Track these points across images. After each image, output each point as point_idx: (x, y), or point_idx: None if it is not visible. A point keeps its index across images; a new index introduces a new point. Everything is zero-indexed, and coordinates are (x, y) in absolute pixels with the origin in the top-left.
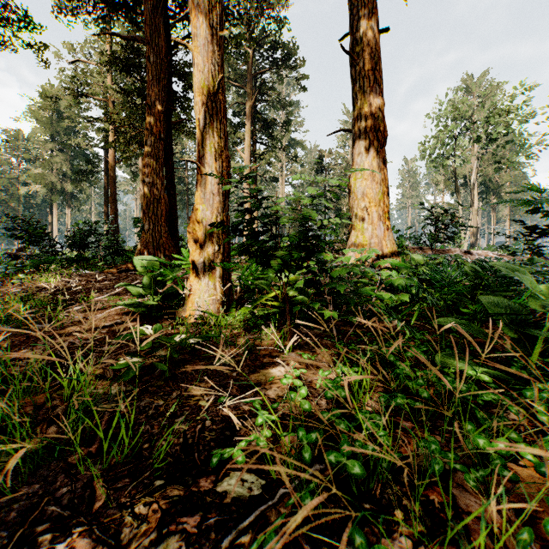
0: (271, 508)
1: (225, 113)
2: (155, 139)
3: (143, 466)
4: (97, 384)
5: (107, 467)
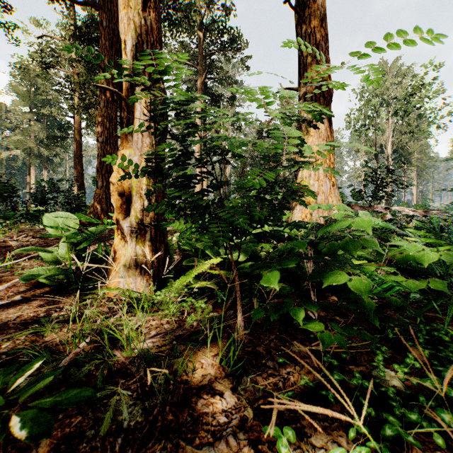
0: None
1: (159, 37)
2: (109, 101)
3: None
4: None
5: None
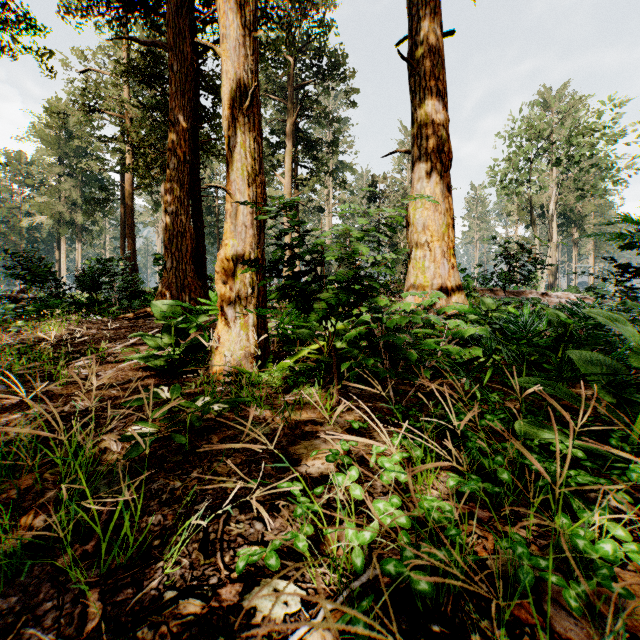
0: (312, 631)
1: (260, 130)
2: (179, 161)
3: (151, 570)
4: (101, 460)
5: (106, 571)
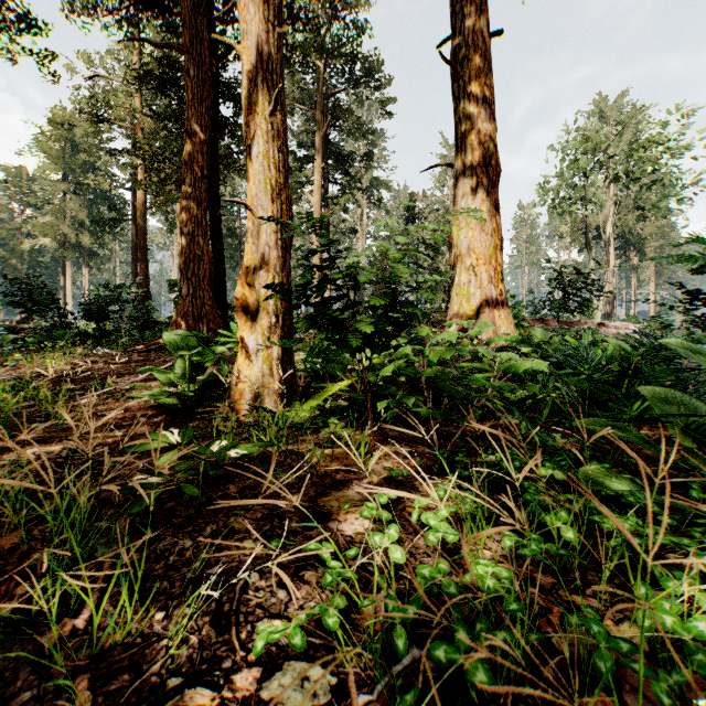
0: None
1: (285, 138)
2: (196, 177)
3: (153, 650)
4: (100, 514)
5: (99, 652)
